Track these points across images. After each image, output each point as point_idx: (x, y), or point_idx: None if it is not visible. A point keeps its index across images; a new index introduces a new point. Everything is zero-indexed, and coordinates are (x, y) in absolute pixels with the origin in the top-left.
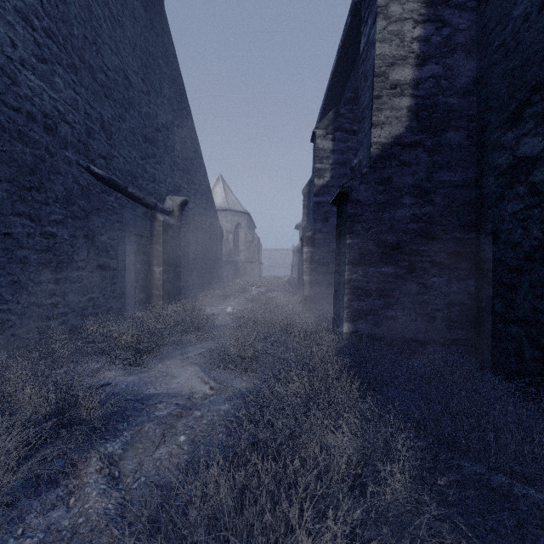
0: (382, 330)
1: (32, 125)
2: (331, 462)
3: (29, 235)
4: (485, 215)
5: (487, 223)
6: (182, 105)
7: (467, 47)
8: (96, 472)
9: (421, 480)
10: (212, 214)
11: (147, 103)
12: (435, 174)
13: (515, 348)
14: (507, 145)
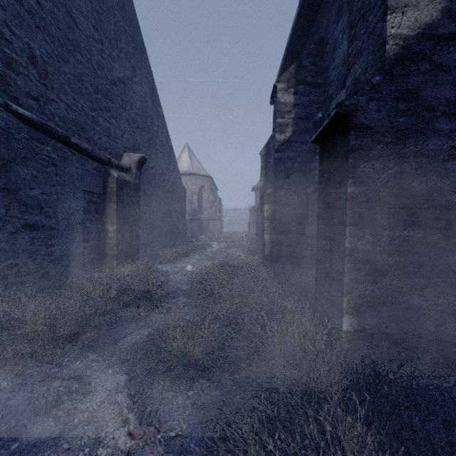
0: (403, 327)
1: None
2: None
3: None
4: None
5: None
6: (142, 64)
7: None
8: None
9: None
10: (175, 174)
11: (99, 52)
12: None
13: None
14: None
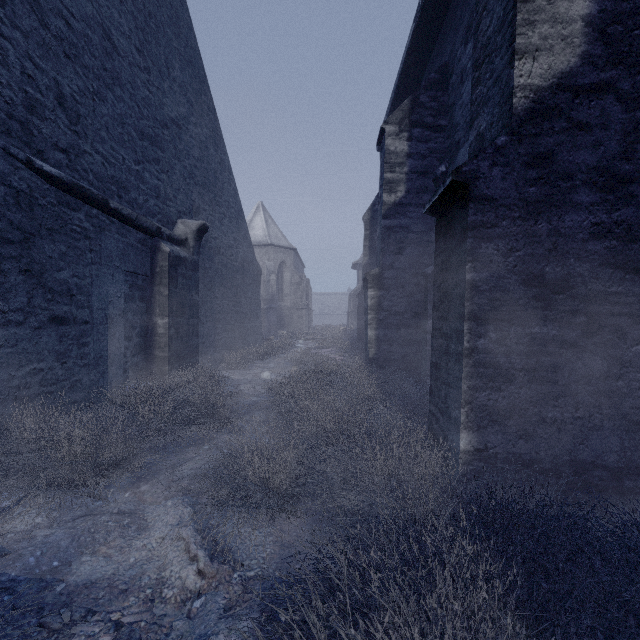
0: (534, 446)
1: None
2: None
3: None
4: None
5: None
6: (201, 98)
7: None
8: None
9: None
10: (246, 247)
11: (145, 84)
12: (639, 145)
13: None
14: None
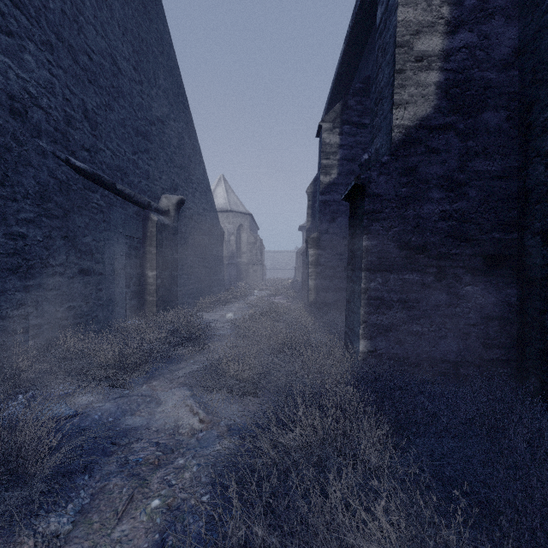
0: (405, 348)
1: None
2: None
3: None
4: (532, 211)
5: (534, 220)
6: (179, 98)
7: (508, 11)
8: None
9: None
10: (212, 215)
11: (139, 93)
12: (469, 163)
13: None
14: None
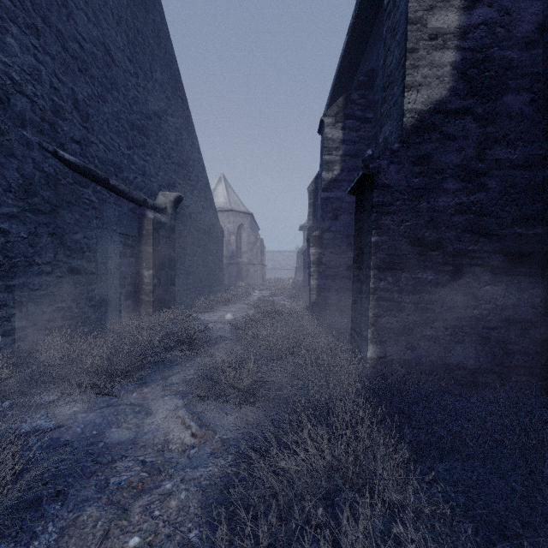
0: (418, 354)
1: None
2: None
3: None
4: None
5: None
6: (177, 93)
7: None
8: None
9: None
10: (212, 213)
11: (135, 86)
12: (488, 151)
13: None
14: None
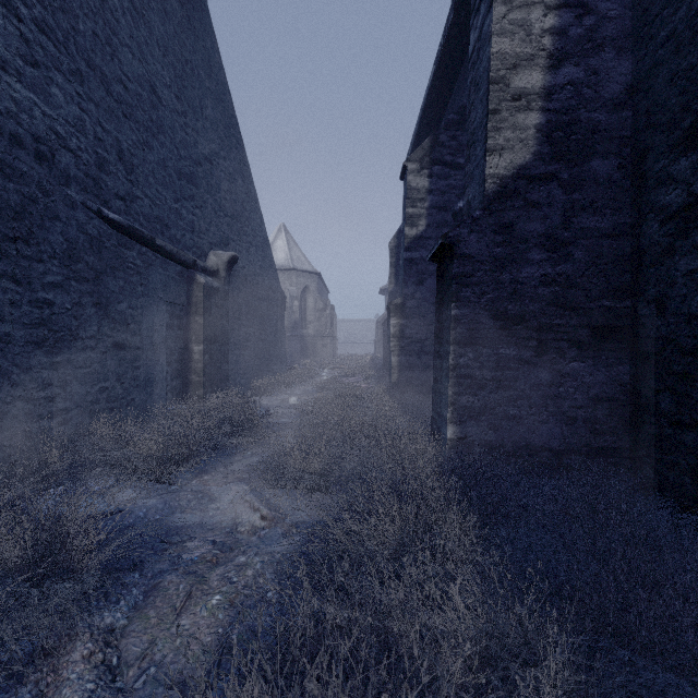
0: (500, 435)
1: (18, 152)
2: (437, 663)
3: (13, 304)
4: (646, 275)
5: (648, 286)
6: (230, 131)
7: (619, 42)
8: (82, 660)
9: (578, 690)
10: (271, 275)
11: (183, 127)
12: (575, 219)
13: (691, 463)
14: (678, 177)
